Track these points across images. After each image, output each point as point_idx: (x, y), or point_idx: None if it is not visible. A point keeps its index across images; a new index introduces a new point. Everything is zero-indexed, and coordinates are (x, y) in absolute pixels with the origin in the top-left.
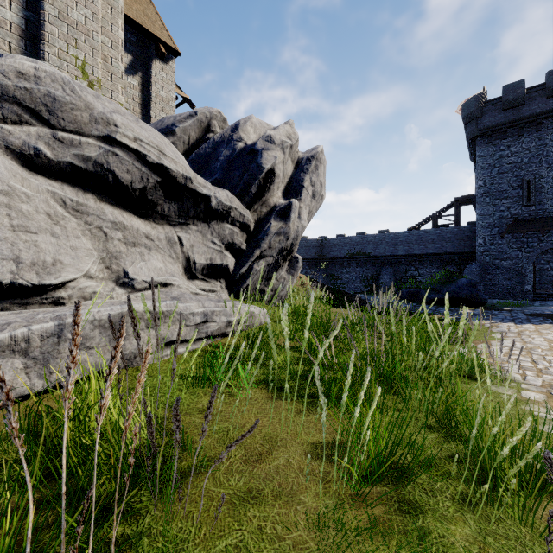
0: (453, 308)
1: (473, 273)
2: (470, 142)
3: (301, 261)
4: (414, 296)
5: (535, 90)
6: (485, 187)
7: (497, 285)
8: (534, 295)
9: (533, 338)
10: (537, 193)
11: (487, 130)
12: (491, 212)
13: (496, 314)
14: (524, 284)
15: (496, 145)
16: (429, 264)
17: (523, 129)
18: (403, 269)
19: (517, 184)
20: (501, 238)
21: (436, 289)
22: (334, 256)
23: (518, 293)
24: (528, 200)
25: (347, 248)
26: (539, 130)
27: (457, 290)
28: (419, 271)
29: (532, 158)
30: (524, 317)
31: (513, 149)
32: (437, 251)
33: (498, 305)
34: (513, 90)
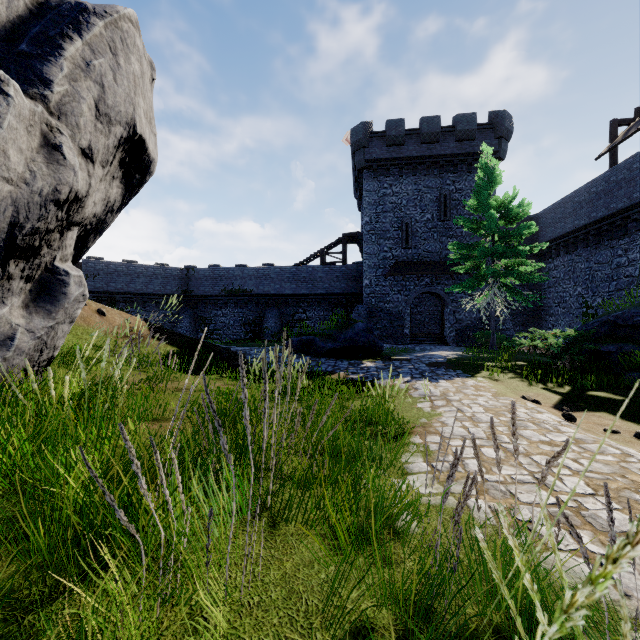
0: (353, 361)
1: (361, 316)
2: (357, 174)
3: (82, 282)
4: (307, 346)
5: (412, 133)
6: (371, 224)
7: (382, 329)
8: (411, 339)
9: (469, 407)
10: (414, 236)
11: (373, 164)
12: (376, 252)
13: (399, 366)
14: (403, 328)
15: (381, 181)
16: (318, 306)
17: (402, 170)
18: (291, 311)
19: (398, 225)
20: (385, 279)
21: (333, 337)
22: (206, 292)
23: (398, 337)
24: (406, 243)
25: (223, 283)
26: (415, 175)
27: (355, 337)
28: (307, 314)
29: (410, 201)
30: (427, 369)
31: (395, 188)
32: (326, 291)
33: (388, 351)
34: (395, 127)
